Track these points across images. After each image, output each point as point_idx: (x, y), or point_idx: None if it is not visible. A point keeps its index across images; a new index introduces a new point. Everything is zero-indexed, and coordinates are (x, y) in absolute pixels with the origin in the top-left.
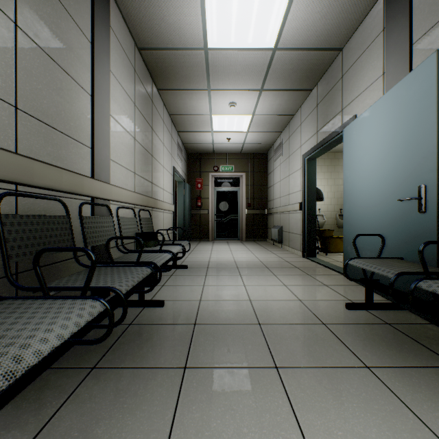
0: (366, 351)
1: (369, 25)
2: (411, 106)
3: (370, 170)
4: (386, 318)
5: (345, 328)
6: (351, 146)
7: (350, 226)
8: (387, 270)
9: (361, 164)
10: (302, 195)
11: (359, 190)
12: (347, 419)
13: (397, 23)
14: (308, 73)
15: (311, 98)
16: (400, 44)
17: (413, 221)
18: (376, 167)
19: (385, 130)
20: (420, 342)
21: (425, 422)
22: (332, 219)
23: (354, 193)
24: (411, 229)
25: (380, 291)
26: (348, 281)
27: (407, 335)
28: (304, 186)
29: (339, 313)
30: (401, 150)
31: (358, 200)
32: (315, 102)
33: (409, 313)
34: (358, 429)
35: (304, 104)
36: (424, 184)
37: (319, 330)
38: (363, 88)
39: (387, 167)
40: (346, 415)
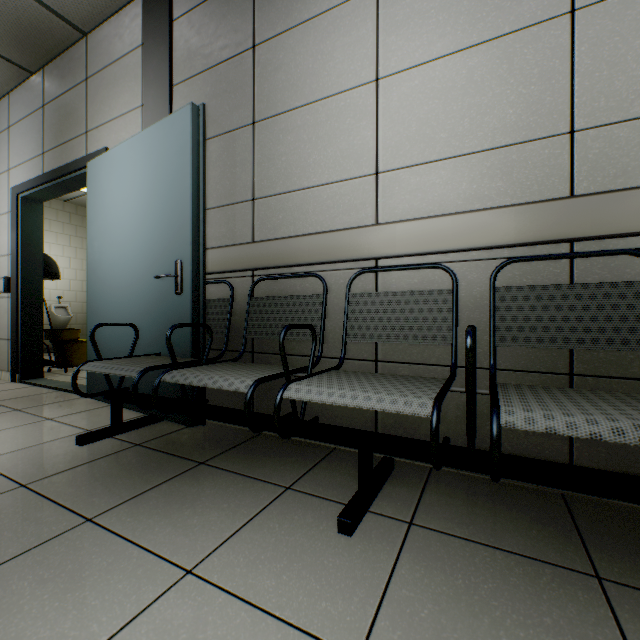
0: (95, 496)
1: (126, 26)
2: (170, 160)
3: (125, 234)
4: (138, 438)
5: (68, 476)
6: (100, 192)
7: (99, 316)
8: (133, 369)
9: (114, 223)
10: (14, 264)
11: (110, 261)
12: (22, 633)
13: (158, 47)
14: (21, 34)
15: (33, 88)
16: (161, 76)
17: (172, 305)
18: (133, 230)
19: (142, 181)
20: (171, 453)
21: (153, 549)
22: (85, 315)
23: (104, 265)
24: (170, 315)
25: (130, 402)
26: (96, 403)
27: (160, 449)
28: (17, 246)
29: (64, 455)
30: (160, 213)
31: (109, 277)
32: (41, 99)
33: (168, 423)
34: (41, 636)
35: (17, 92)
36: (181, 260)
37: (8, 502)
38: (118, 112)
39: (145, 233)
40: (23, 627)
